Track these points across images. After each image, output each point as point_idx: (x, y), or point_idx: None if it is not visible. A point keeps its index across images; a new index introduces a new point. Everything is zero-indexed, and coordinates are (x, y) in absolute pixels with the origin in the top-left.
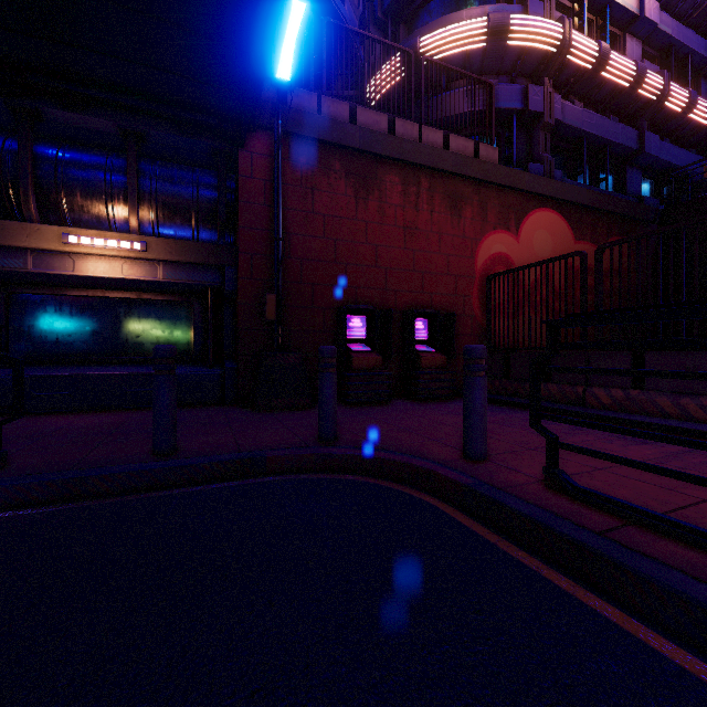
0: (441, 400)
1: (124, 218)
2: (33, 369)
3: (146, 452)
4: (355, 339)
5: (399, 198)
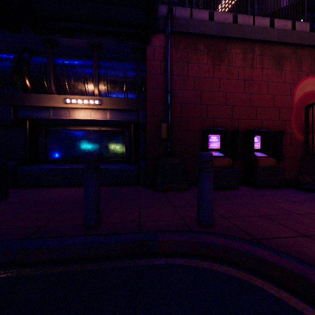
0: (273, 188)
1: (92, 89)
2: (54, 165)
3: (80, 224)
4: (213, 149)
5: (240, 62)
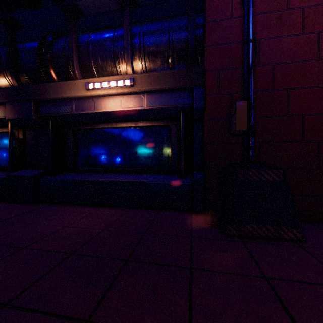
0: None
1: (125, 69)
2: (79, 175)
3: None
4: None
5: None
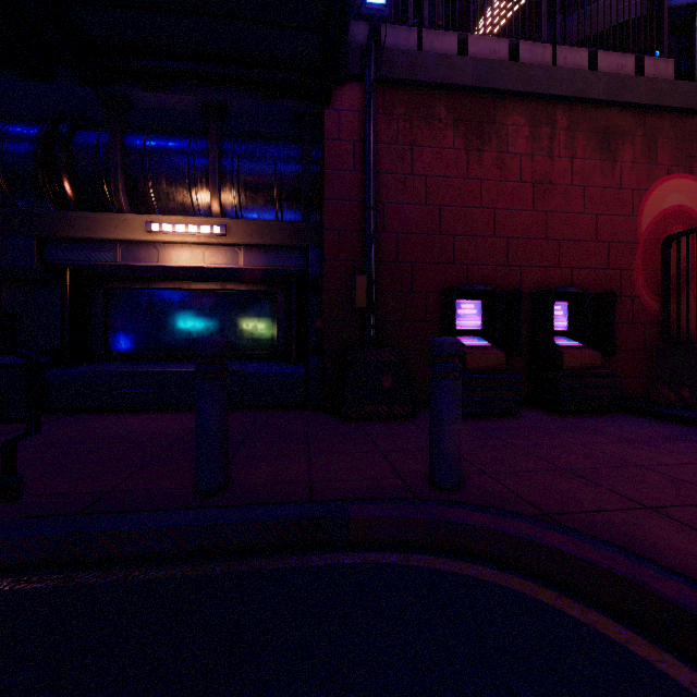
0: (594, 414)
1: (207, 203)
2: (124, 365)
3: (188, 486)
4: (466, 330)
5: (525, 144)
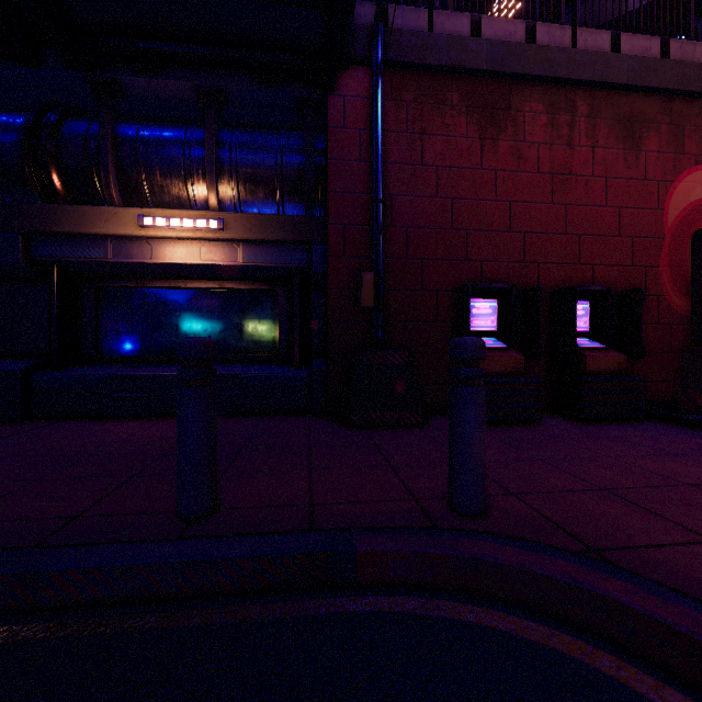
0: (620, 422)
1: (204, 196)
2: (116, 368)
3: (170, 509)
4: (480, 331)
5: (543, 132)
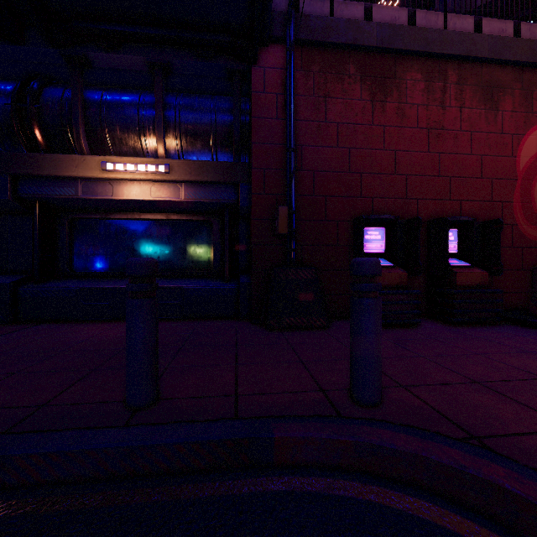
0: (483, 325)
1: (154, 147)
2: (85, 282)
3: (120, 399)
4: (371, 253)
5: (421, 96)
